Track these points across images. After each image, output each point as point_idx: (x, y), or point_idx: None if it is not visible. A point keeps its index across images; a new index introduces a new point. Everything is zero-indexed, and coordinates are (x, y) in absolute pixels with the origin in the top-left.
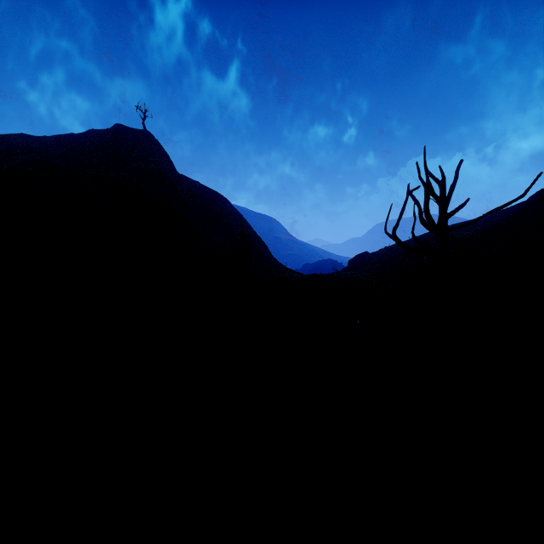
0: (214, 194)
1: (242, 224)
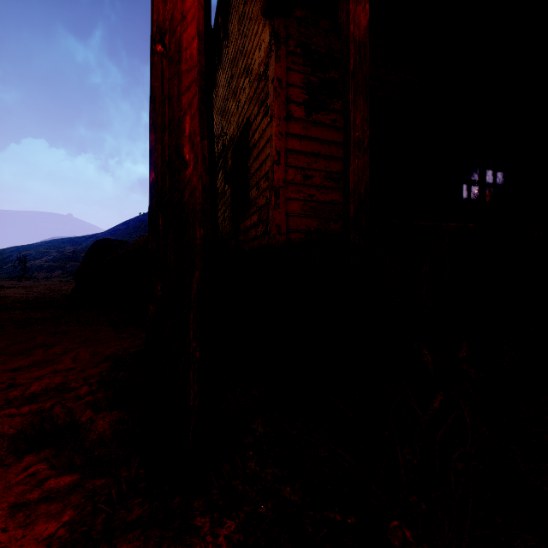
0: None
1: None
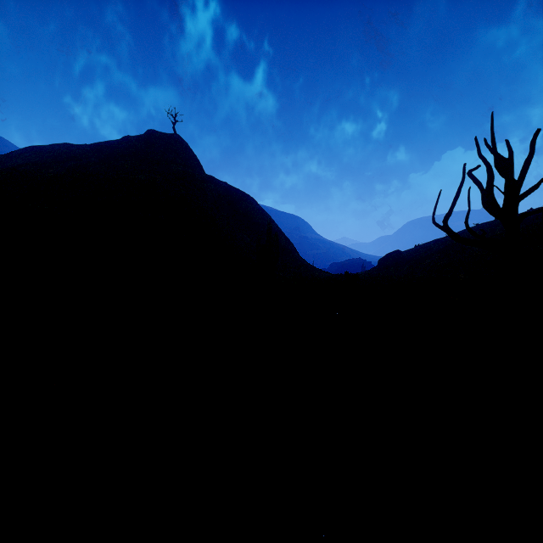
0: (241, 194)
1: (269, 223)
